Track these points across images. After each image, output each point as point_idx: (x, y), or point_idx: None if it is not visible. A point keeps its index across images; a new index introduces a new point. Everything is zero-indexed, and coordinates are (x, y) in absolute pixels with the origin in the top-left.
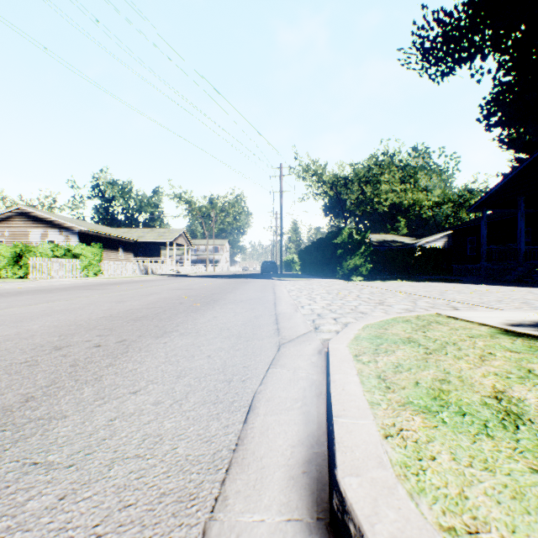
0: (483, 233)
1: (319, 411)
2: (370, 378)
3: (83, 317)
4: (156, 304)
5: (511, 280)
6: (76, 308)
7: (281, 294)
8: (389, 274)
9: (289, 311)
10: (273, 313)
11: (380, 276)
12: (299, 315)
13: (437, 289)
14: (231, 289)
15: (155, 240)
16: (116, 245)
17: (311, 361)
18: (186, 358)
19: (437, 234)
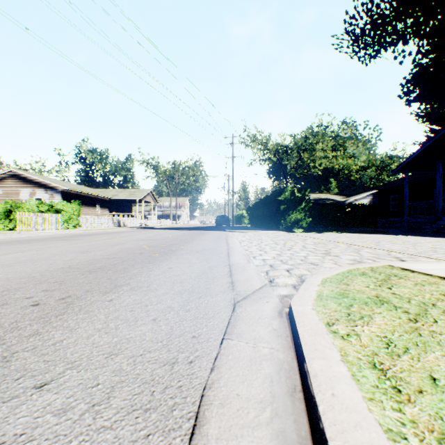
0: (406, 191)
1: (299, 431)
2: (363, 369)
3: (41, 268)
4: (117, 254)
5: (431, 231)
6: (40, 259)
7: (233, 245)
8: (324, 226)
9: (242, 262)
10: (227, 264)
11: (316, 228)
12: (252, 266)
13: (371, 240)
14: (189, 240)
15: (127, 198)
16: (94, 202)
17: (272, 328)
18: (127, 323)
19: (364, 193)
